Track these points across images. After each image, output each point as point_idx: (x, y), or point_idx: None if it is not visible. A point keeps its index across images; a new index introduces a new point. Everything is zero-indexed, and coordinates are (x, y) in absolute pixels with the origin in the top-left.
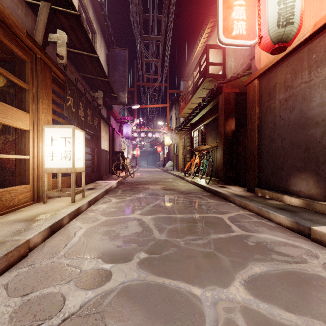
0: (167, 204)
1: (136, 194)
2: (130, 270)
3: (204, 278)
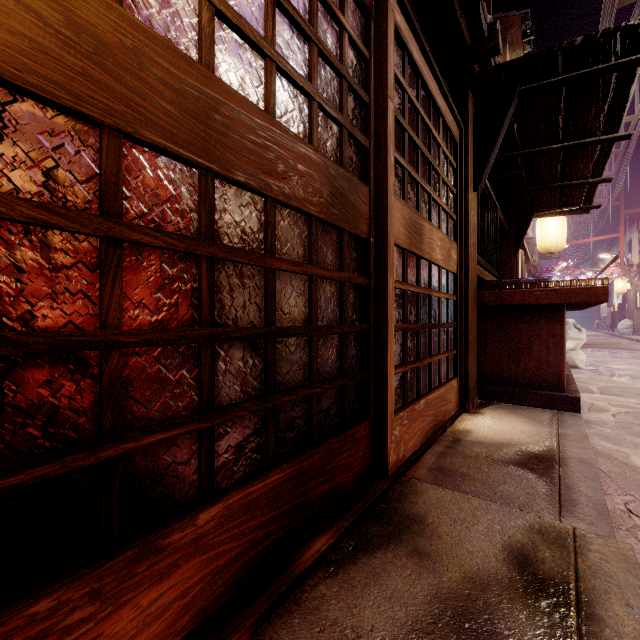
0: (620, 352)
1: (587, 348)
2: (606, 357)
3: (636, 359)
